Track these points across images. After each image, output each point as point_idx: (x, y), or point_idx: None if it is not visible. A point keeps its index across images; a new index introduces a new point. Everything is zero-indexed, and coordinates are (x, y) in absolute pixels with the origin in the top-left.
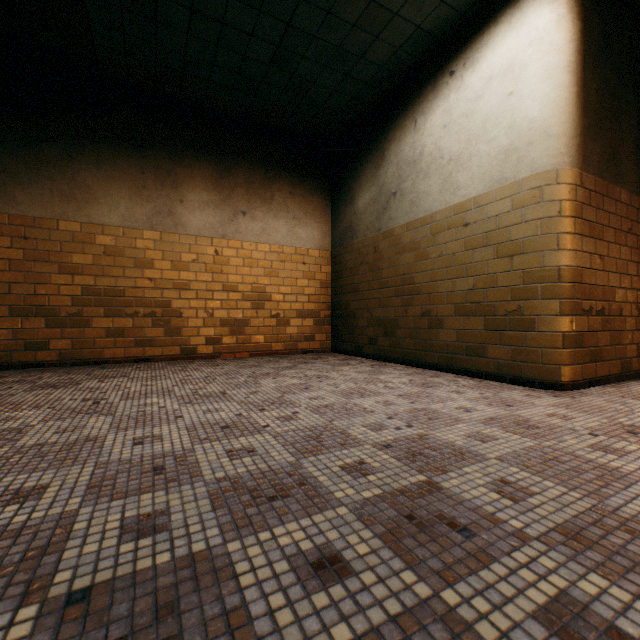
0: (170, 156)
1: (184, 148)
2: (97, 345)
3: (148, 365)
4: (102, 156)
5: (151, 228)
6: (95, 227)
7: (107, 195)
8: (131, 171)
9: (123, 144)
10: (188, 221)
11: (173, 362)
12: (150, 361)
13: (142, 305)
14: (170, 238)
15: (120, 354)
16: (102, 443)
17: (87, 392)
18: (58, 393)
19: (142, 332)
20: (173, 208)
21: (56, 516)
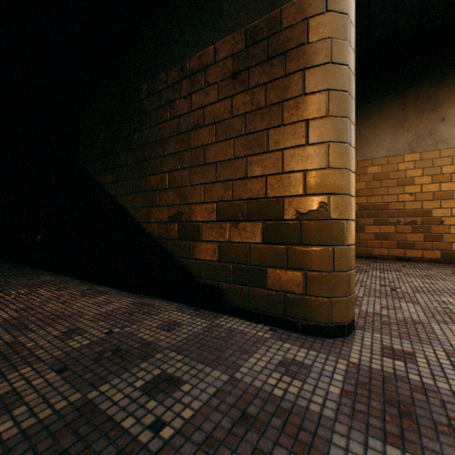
0: (429, 84)
1: (444, 70)
2: (367, 245)
3: (410, 264)
4: (371, 110)
5: (410, 152)
6: (366, 162)
7: (374, 137)
8: (393, 112)
9: (386, 94)
10: (449, 136)
11: (433, 264)
12: (409, 261)
13: (402, 215)
14: (429, 156)
15: (384, 253)
16: (430, 329)
17: (378, 279)
18: (358, 276)
19: (402, 237)
20: (432, 129)
21: (446, 391)
